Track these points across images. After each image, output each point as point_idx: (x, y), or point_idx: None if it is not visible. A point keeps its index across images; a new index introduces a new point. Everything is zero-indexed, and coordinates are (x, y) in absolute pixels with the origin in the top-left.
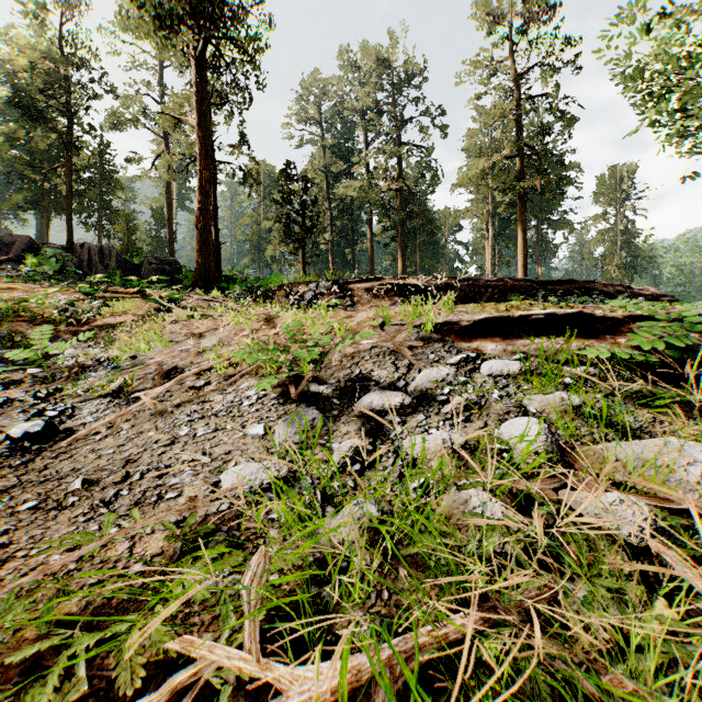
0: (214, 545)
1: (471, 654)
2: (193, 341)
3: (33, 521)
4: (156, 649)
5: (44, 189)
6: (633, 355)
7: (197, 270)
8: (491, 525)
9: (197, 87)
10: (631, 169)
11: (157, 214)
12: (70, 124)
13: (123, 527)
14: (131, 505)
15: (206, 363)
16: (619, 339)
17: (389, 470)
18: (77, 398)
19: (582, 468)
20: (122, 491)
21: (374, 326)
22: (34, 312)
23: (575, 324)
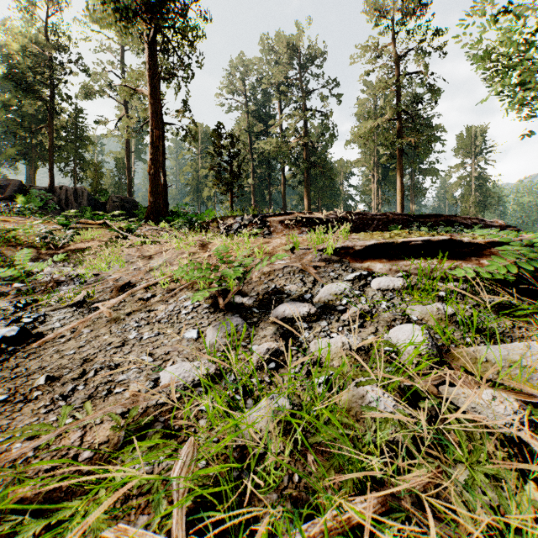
0: (151, 435)
1: (370, 533)
2: (144, 262)
3: (2, 413)
4: (94, 536)
5: (32, 144)
6: (495, 274)
7: (150, 206)
8: (385, 418)
9: (150, 65)
10: (483, 129)
11: (119, 164)
12: (52, 94)
13: (77, 417)
14: (85, 398)
15: (153, 279)
16: (482, 260)
17: (299, 367)
18: (49, 307)
19: (458, 367)
20: (78, 386)
21: (286, 250)
22: (21, 239)
23: (446, 248)
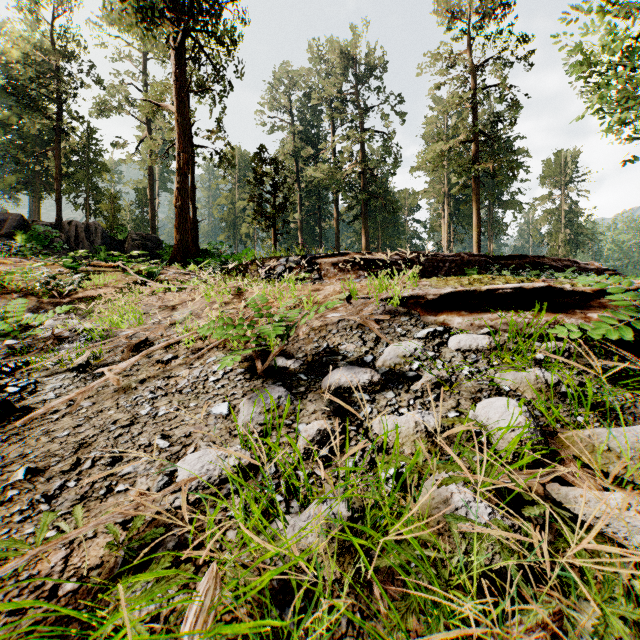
0: (160, 557)
1: None
2: (166, 313)
3: None
4: None
5: (36, 171)
6: None
7: (176, 245)
8: (479, 533)
9: (176, 75)
10: (574, 154)
11: (140, 194)
12: (59, 111)
13: (62, 528)
14: (75, 499)
15: (175, 336)
16: (589, 314)
17: (359, 455)
18: (45, 372)
19: (570, 458)
20: (68, 483)
21: (341, 299)
22: (19, 284)
23: (543, 298)
